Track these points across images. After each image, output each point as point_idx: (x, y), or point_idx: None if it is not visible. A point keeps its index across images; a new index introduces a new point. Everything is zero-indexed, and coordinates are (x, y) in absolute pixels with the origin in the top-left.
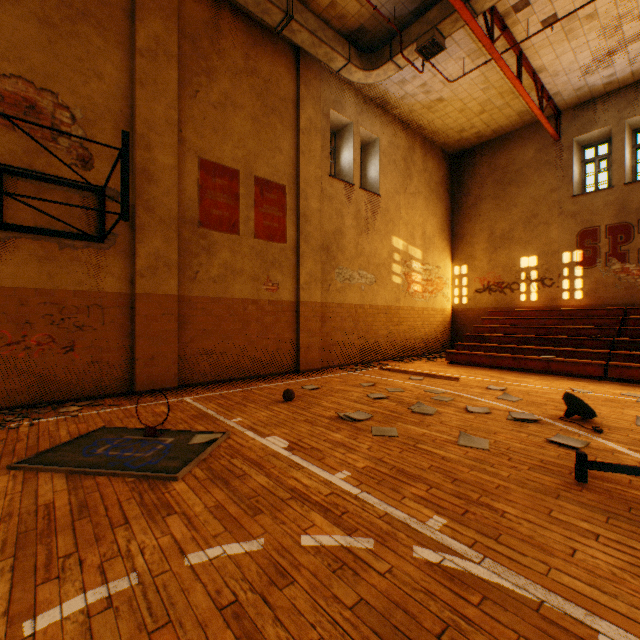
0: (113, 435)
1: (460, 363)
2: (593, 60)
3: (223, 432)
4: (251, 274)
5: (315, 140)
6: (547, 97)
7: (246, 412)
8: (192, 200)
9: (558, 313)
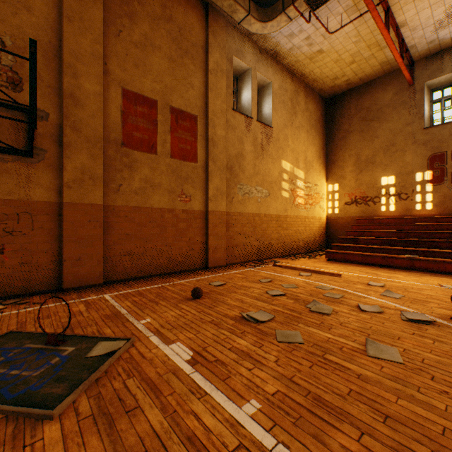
0: (14, 343)
1: (336, 260)
2: (446, 16)
3: (127, 338)
4: (167, 188)
5: (221, 80)
6: (405, 49)
7: (156, 311)
8: (116, 123)
9: (413, 220)
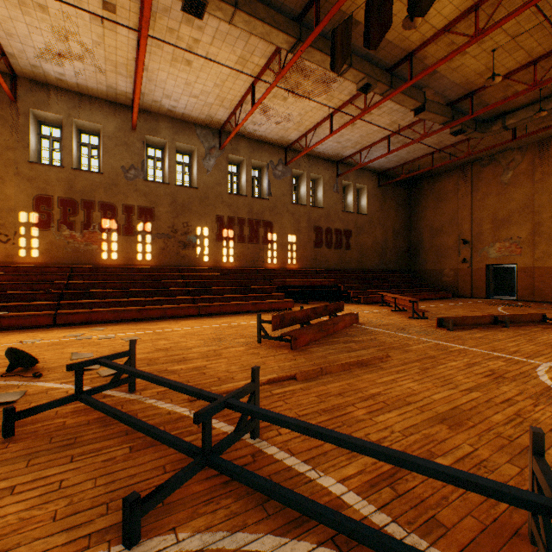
0: None
1: None
2: (48, 50)
3: None
4: None
5: None
6: (3, 51)
7: None
8: None
9: (16, 269)
